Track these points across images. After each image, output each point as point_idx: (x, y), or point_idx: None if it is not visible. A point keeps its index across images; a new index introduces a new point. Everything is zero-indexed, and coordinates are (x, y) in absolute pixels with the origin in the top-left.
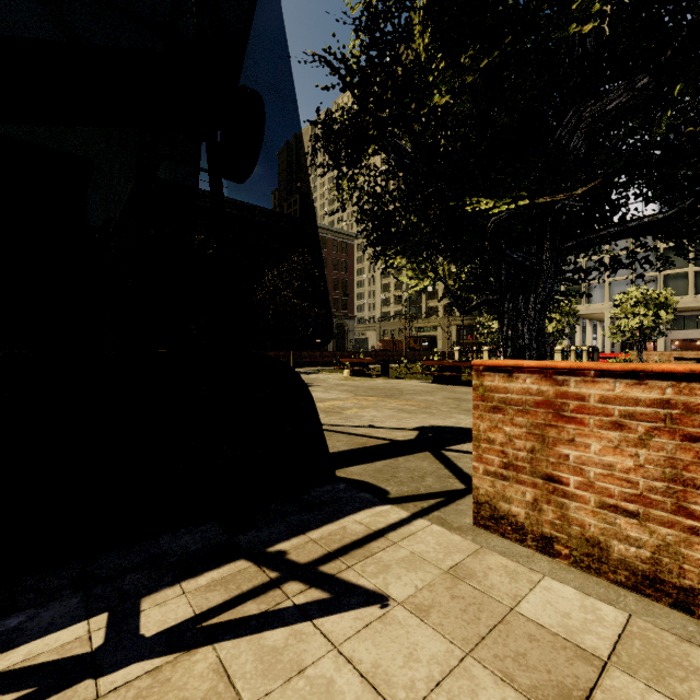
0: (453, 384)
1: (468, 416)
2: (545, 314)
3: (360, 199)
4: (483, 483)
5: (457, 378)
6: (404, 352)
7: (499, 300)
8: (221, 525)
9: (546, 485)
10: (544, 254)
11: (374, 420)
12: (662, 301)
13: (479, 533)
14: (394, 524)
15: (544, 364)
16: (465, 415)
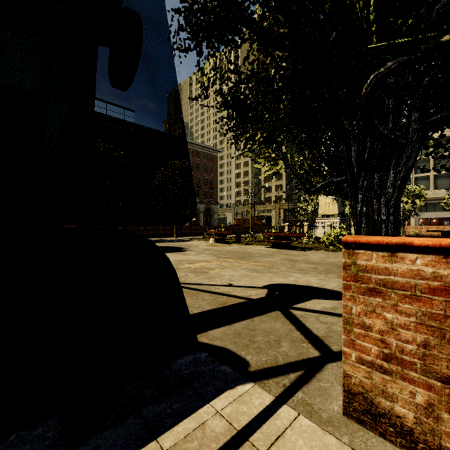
0: (286, 248)
1: (302, 274)
2: (403, 190)
3: (221, 78)
4: (357, 372)
5: (288, 245)
6: (250, 226)
7: (349, 179)
8: (62, 426)
9: (447, 389)
10: (410, 126)
11: (232, 279)
12: (416, 193)
13: (354, 429)
14: (258, 416)
15: (445, 243)
16: (300, 273)
